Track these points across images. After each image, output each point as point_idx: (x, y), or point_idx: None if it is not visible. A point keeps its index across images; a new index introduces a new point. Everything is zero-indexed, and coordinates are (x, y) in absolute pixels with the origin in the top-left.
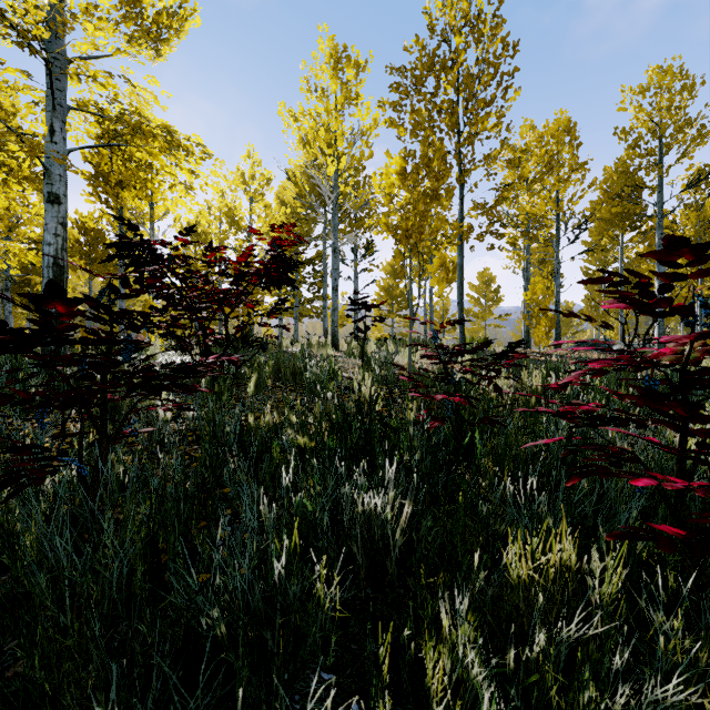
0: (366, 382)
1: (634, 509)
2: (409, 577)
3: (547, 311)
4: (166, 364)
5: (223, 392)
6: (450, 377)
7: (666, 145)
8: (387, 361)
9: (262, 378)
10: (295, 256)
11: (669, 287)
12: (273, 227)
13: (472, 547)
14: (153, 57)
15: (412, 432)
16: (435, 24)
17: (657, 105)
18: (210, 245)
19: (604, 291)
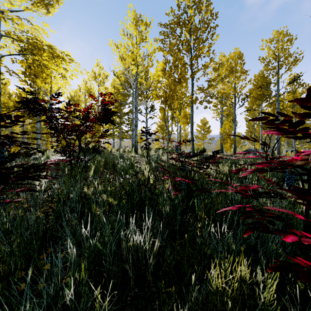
0: (146, 169)
1: (275, 237)
2: (158, 282)
3: (230, 136)
4: (22, 164)
5: (77, 175)
6: (184, 169)
7: (280, 65)
8: (158, 159)
9: (97, 168)
10: (120, 111)
11: (302, 122)
12: (101, 95)
13: (193, 262)
14: (46, 13)
15: (165, 196)
16: (180, 4)
17: (277, 48)
18: (69, 103)
19: (267, 123)
